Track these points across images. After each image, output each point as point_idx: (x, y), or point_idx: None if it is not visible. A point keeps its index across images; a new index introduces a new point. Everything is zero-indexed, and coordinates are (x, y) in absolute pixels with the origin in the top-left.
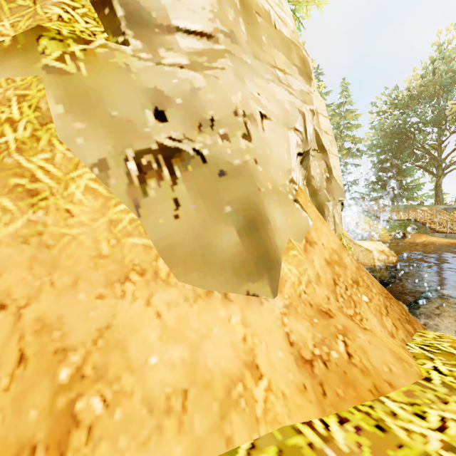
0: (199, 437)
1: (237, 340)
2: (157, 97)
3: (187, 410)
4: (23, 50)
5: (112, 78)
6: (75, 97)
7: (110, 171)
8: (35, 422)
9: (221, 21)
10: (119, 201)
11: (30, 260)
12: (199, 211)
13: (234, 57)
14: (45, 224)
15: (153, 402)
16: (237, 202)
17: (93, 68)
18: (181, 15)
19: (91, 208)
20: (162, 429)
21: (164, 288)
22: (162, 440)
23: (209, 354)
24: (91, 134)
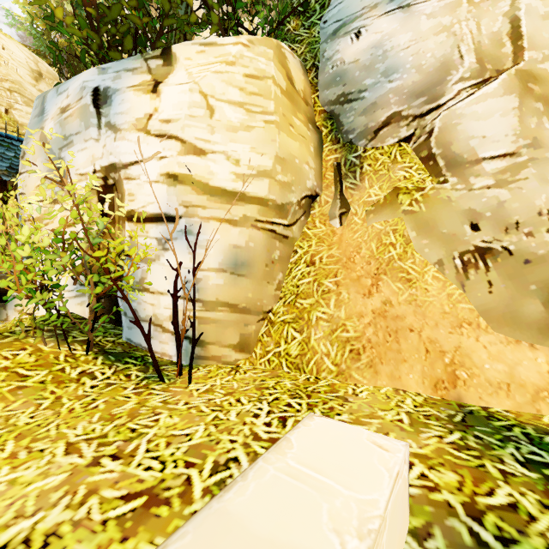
0: (519, 403)
1: (543, 371)
2: (471, 215)
3: (510, 391)
4: (390, 203)
5: (440, 209)
6: (420, 226)
7: (445, 266)
8: (440, 373)
9: (523, 137)
10: (451, 283)
11: (413, 312)
12: (507, 289)
13: (537, 161)
14: (416, 295)
15: (491, 382)
16: (541, 282)
17: (428, 205)
18: (486, 148)
19: (437, 287)
20: (498, 393)
21: (485, 334)
22: (498, 396)
23: (522, 373)
24: (432, 246)
